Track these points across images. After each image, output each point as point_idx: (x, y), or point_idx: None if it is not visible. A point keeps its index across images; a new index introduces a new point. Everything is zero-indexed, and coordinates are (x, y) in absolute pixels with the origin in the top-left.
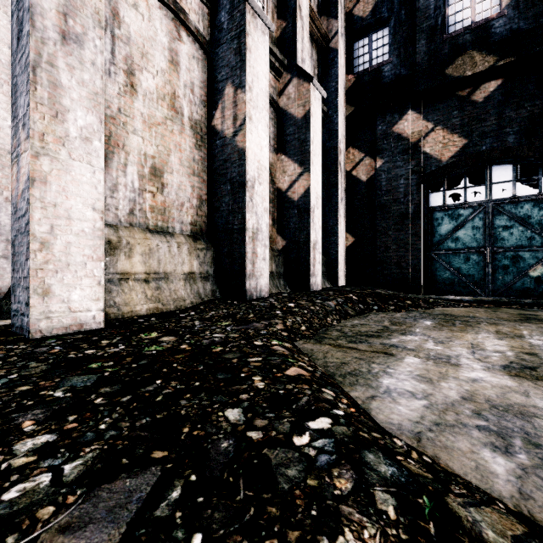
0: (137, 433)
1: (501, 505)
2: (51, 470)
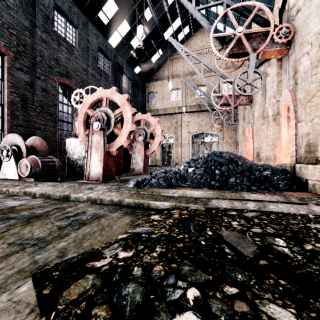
0: (301, 270)
1: (52, 315)
2: (287, 246)
